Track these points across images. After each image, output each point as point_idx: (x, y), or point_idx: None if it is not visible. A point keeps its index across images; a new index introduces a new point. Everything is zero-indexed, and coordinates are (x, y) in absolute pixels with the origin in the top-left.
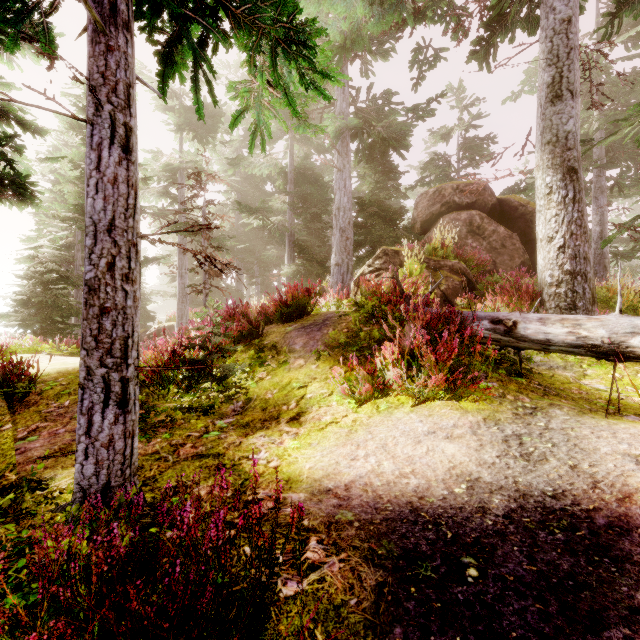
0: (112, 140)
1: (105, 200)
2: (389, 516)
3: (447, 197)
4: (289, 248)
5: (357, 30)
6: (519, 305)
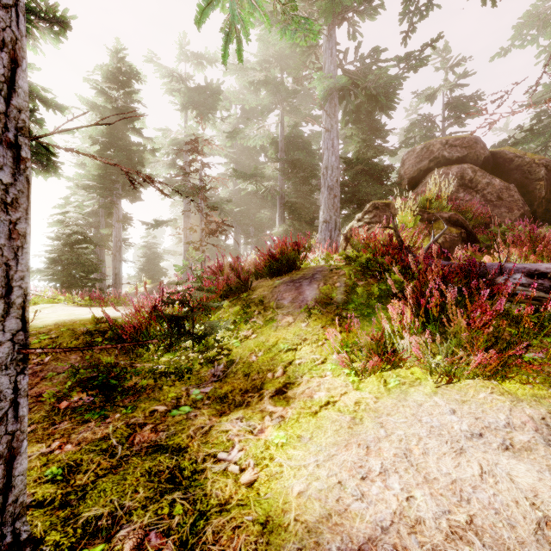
0: None
1: None
2: None
3: (436, 152)
4: (280, 210)
5: None
6: (537, 257)
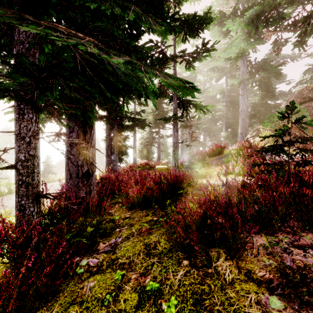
0: (176, 131)
1: (175, 139)
2: (214, 185)
3: (304, 95)
4: (225, 125)
5: (242, 50)
6: None
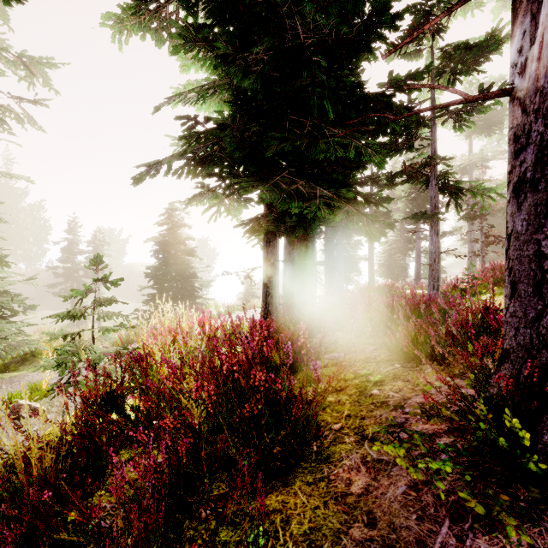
0: (434, 234)
1: (433, 247)
2: None
3: None
4: None
5: None
6: None
